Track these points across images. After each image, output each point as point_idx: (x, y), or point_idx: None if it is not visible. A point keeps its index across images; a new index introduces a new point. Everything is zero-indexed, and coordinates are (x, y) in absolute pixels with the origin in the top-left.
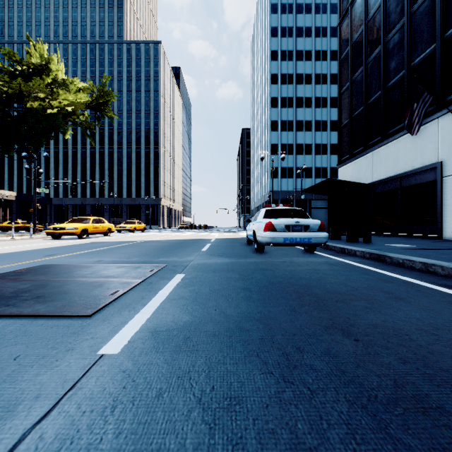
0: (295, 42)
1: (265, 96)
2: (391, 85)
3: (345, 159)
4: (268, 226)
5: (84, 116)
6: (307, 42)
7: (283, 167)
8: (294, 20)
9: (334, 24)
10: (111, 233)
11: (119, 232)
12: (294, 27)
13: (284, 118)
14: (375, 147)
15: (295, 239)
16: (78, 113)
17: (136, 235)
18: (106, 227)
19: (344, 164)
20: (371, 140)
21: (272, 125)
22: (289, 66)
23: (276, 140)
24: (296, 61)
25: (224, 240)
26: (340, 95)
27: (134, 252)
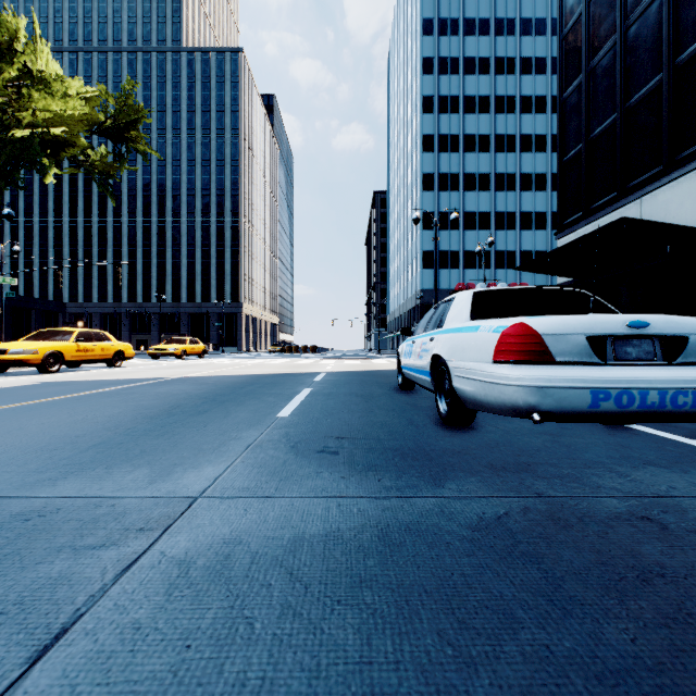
0: (462, 43)
1: (412, 134)
2: (689, 56)
3: (573, 220)
4: (517, 341)
5: (92, 149)
6: (482, 44)
7: (443, 251)
8: (461, 6)
9: (527, 14)
10: (142, 360)
11: (154, 357)
12: (460, 19)
13: (445, 169)
14: (648, 188)
15: (640, 396)
16: (81, 143)
17: (178, 364)
18: (113, 348)
19: (571, 231)
20: (635, 176)
21: (425, 181)
22: (452, 84)
23: (431, 206)
24: (464, 75)
25: (345, 377)
26: (562, 103)
27: (54, 427)
